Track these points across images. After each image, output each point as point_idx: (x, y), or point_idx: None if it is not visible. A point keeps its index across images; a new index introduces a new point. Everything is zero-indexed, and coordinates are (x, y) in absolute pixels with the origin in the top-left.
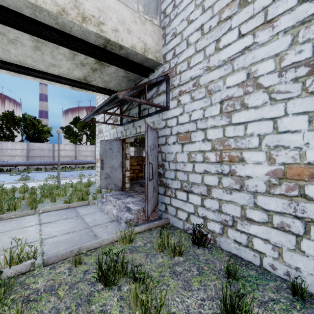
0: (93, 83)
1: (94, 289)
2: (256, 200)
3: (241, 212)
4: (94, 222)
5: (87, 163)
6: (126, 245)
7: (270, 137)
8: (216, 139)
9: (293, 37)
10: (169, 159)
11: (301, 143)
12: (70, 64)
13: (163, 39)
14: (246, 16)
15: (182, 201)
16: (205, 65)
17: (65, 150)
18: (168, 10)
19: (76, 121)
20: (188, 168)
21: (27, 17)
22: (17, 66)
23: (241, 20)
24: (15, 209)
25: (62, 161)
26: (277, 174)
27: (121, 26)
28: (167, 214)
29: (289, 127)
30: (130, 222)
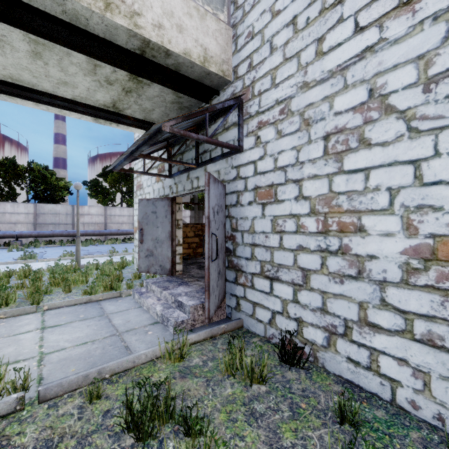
0: (127, 113)
1: (119, 445)
2: (384, 294)
3: (359, 313)
4: (127, 325)
5: (122, 233)
6: (175, 364)
7: (408, 191)
8: (318, 196)
9: (448, 26)
10: (242, 227)
11: None
12: (90, 81)
13: (233, 44)
14: None
15: (263, 293)
16: (299, 79)
17: (91, 215)
18: None
19: (106, 173)
20: (272, 242)
21: None
22: (9, 84)
23: (359, 4)
24: (8, 304)
25: (85, 230)
26: (421, 253)
27: (168, 20)
28: (239, 313)
29: (442, 175)
30: (182, 326)
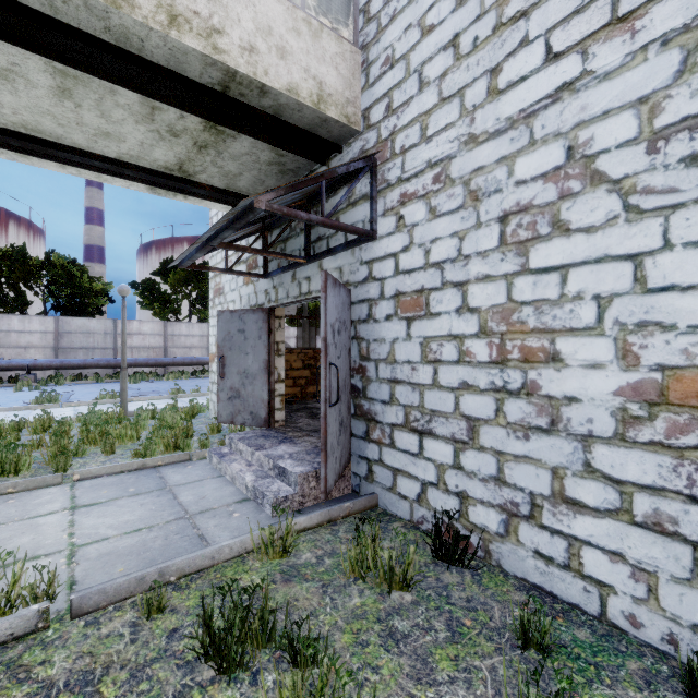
0: (200, 179)
1: (193, 680)
2: (590, 455)
3: (553, 484)
4: (202, 503)
5: (191, 362)
6: (274, 562)
7: (625, 301)
8: (490, 308)
9: (685, 54)
10: (376, 354)
11: None
12: (145, 131)
13: (362, 75)
14: (564, 9)
15: (408, 454)
16: (463, 130)
17: (143, 335)
18: (374, 4)
19: (166, 270)
20: (421, 377)
21: (34, 12)
22: (21, 136)
23: (553, 19)
24: (18, 472)
25: (134, 358)
26: (644, 394)
27: (264, 39)
28: (371, 485)
29: (674, 277)
30: (285, 505)
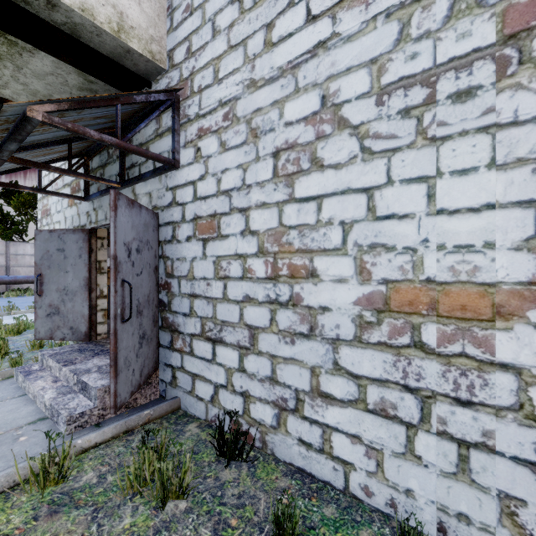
0: (4, 94)
1: None
2: (337, 356)
3: (311, 381)
4: None
5: None
6: (46, 491)
7: (361, 226)
8: (267, 231)
9: (401, 26)
10: (179, 272)
11: (415, 239)
12: None
13: (167, 19)
14: None
15: (204, 361)
16: (246, 75)
17: None
18: None
19: (9, 193)
20: (214, 291)
21: None
22: None
23: None
24: None
25: None
26: (374, 303)
27: None
28: (175, 389)
29: (394, 207)
30: (81, 421)
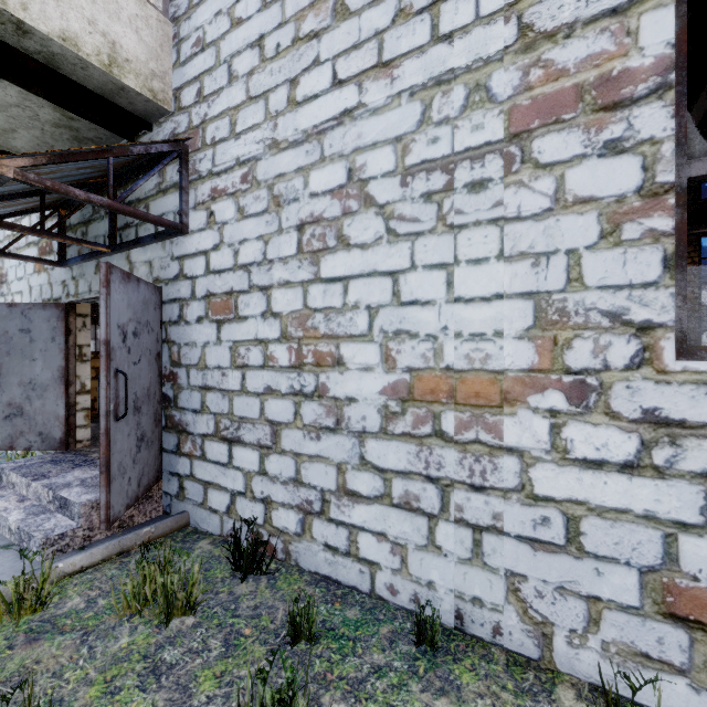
0: None
1: None
2: (364, 450)
3: (338, 479)
4: None
5: None
6: (21, 620)
7: (387, 312)
8: (290, 313)
9: (424, 108)
10: (187, 360)
11: (436, 326)
12: None
13: (173, 50)
14: (346, 41)
15: (219, 465)
16: (268, 133)
17: None
18: None
19: None
20: (231, 383)
21: None
22: None
23: (338, 47)
24: None
25: None
26: (399, 392)
27: None
28: (183, 503)
29: (418, 293)
30: (61, 544)
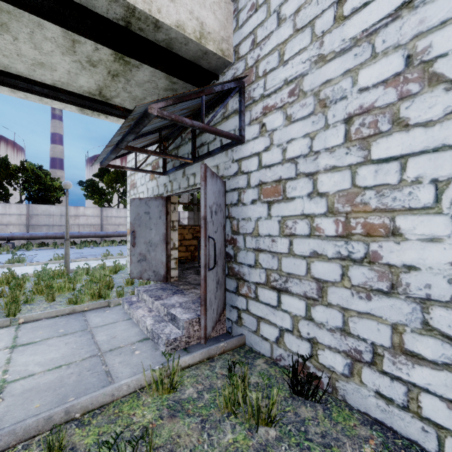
0: (115, 102)
1: None
2: (428, 316)
3: (392, 338)
4: (112, 342)
5: (119, 235)
6: (163, 397)
7: None
8: (337, 192)
9: None
10: (244, 230)
11: None
12: (70, 61)
13: (233, 20)
14: None
15: (269, 306)
16: (313, 52)
17: (86, 216)
18: None
19: (102, 173)
20: (279, 247)
21: None
22: None
23: None
24: None
25: (80, 232)
26: None
27: None
28: (240, 328)
29: None
30: (174, 345)
